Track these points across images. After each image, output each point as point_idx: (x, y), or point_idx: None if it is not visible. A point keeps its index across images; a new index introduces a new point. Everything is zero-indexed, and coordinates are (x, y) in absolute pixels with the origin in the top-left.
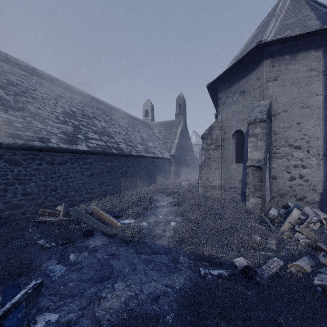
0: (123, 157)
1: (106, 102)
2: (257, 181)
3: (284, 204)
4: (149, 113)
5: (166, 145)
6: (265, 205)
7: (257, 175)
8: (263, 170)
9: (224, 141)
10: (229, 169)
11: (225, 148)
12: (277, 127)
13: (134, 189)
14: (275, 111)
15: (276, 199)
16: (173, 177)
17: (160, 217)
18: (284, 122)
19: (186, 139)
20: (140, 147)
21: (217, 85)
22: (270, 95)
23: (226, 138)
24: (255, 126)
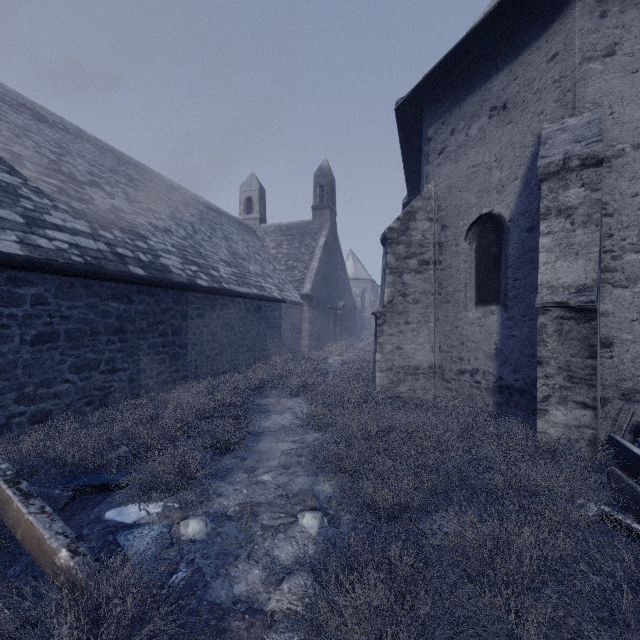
0: (171, 291)
1: (144, 166)
2: (577, 353)
3: (636, 420)
4: (254, 204)
5: (293, 273)
6: (598, 429)
7: (576, 335)
8: (597, 320)
9: (441, 250)
10: (458, 322)
11: (445, 267)
12: (616, 195)
13: (203, 377)
14: (608, 146)
15: (613, 405)
16: (308, 345)
17: (263, 482)
18: (637, 180)
19: (337, 263)
20: (224, 270)
21: (421, 107)
22: (593, 101)
23: (447, 241)
24: (563, 183)
